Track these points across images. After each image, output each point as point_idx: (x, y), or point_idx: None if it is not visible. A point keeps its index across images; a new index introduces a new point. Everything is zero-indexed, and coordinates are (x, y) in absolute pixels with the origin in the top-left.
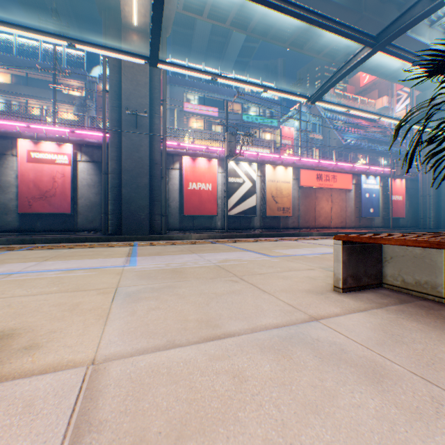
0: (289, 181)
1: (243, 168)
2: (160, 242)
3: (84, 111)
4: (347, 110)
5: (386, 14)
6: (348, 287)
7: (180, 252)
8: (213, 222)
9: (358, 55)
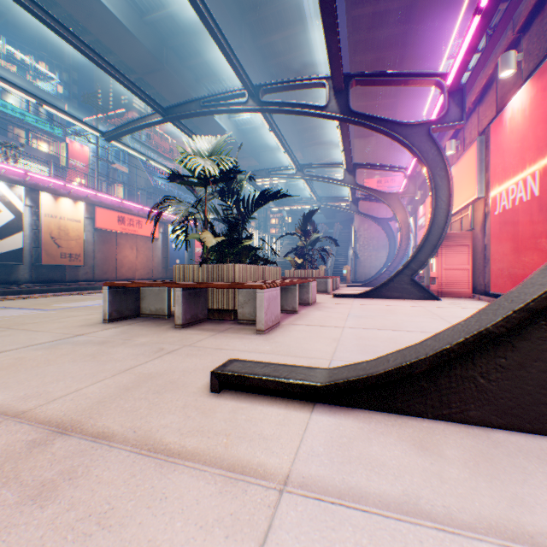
0: (82, 220)
1: None
2: None
3: None
4: (148, 160)
5: (187, 79)
6: (115, 318)
7: None
8: None
9: (153, 117)
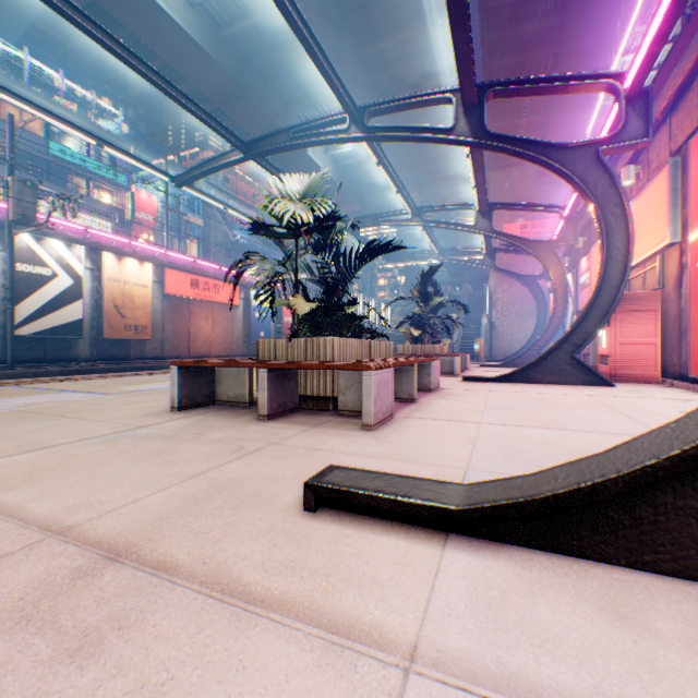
0: (149, 285)
1: (55, 250)
2: None
3: None
4: (226, 209)
5: (274, 105)
6: (185, 406)
7: None
8: None
9: (232, 155)
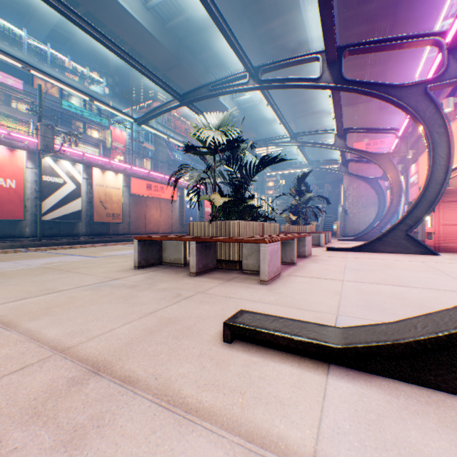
0: (121, 188)
1: (65, 167)
2: None
3: None
4: (168, 138)
5: (198, 70)
6: (143, 266)
7: None
8: (19, 228)
9: (172, 103)
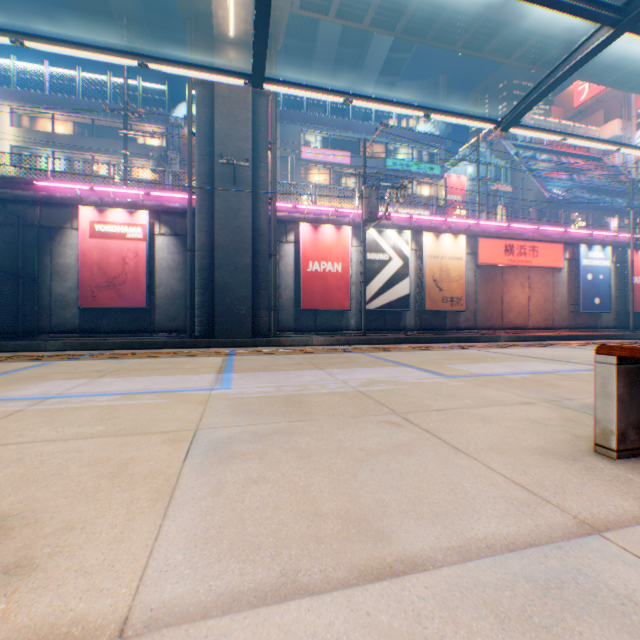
0: (461, 257)
1: (389, 239)
2: (268, 349)
3: (165, 166)
4: (562, 139)
5: None
6: (629, 448)
7: (297, 365)
8: (344, 319)
9: (587, 44)
